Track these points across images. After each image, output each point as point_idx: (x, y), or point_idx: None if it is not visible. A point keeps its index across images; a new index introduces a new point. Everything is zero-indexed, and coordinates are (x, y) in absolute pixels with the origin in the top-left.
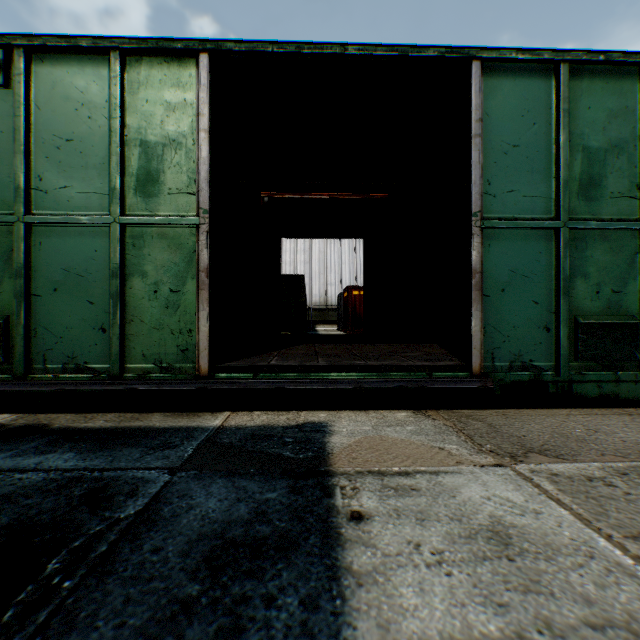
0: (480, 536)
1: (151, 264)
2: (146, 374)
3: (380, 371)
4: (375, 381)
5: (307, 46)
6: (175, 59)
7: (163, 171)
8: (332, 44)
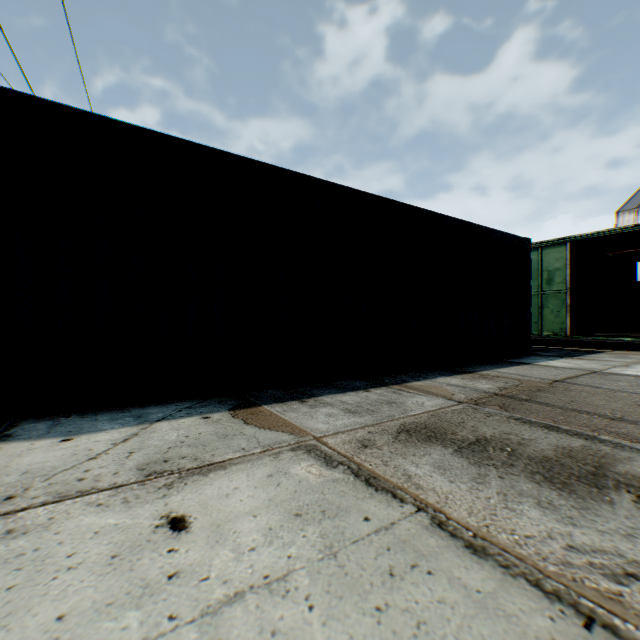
0: (620, 356)
1: (549, 304)
2: (548, 335)
3: (639, 338)
4: (635, 341)
5: (606, 233)
6: (557, 245)
7: (553, 277)
8: (617, 229)
